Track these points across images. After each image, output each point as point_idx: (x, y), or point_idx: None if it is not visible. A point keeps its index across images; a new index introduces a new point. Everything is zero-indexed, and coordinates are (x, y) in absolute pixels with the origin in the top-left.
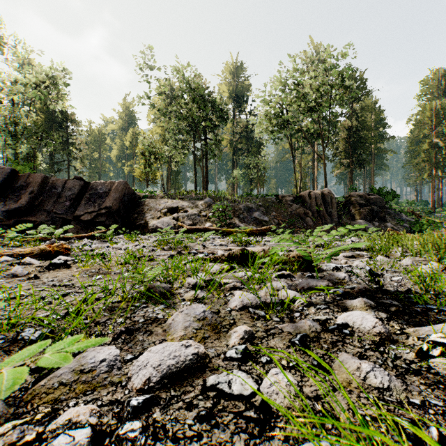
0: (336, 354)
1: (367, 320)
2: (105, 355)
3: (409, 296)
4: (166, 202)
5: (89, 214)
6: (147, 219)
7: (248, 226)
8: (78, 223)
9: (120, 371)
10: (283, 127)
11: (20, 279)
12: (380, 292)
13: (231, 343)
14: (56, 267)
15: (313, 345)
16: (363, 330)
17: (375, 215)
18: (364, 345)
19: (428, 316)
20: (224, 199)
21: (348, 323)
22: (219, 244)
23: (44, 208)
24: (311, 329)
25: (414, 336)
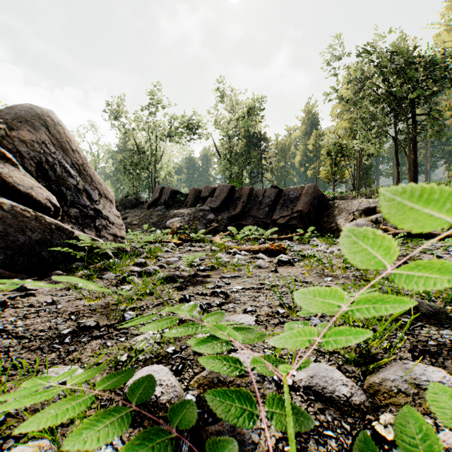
0: None
1: None
2: (438, 378)
3: None
4: (360, 202)
5: (283, 218)
6: (338, 222)
7: None
8: (275, 226)
9: None
10: None
11: (265, 271)
12: None
13: None
14: (283, 263)
15: None
16: None
17: None
18: None
19: None
20: None
21: None
22: None
23: (250, 214)
24: None
25: None
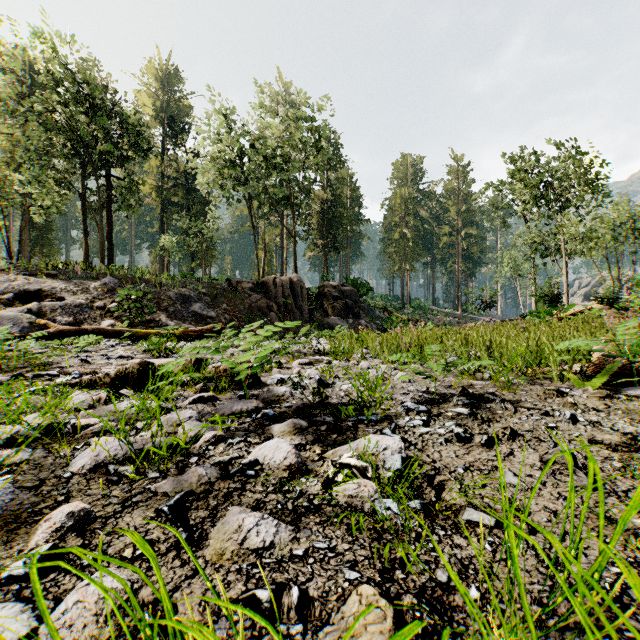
0: (225, 511)
1: (280, 451)
2: None
3: (347, 408)
4: (14, 280)
5: None
6: None
7: (182, 324)
8: None
9: None
10: (240, 182)
11: None
12: (321, 407)
13: (31, 544)
14: None
15: (196, 506)
16: (273, 466)
17: (350, 311)
18: (268, 487)
19: (358, 429)
20: (142, 281)
21: (259, 459)
22: (117, 357)
23: None
24: (201, 481)
25: (330, 461)
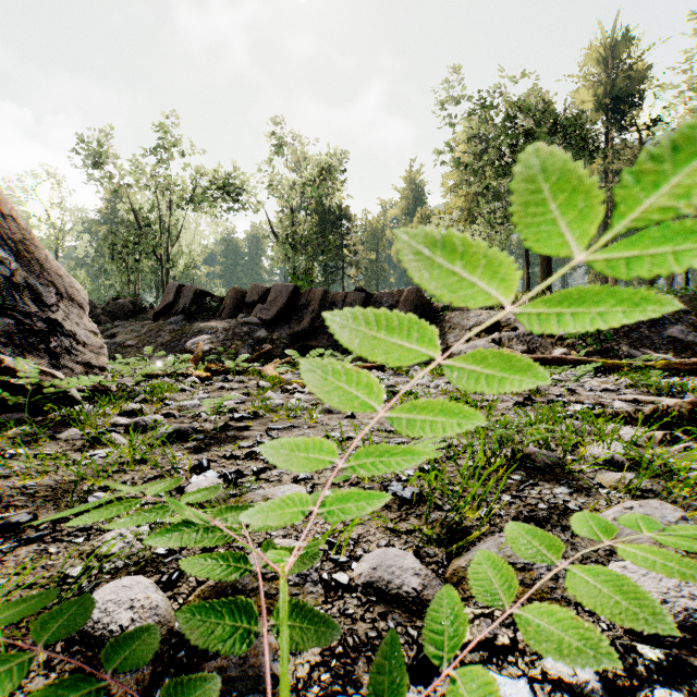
0: None
1: None
2: None
3: None
4: (479, 315)
5: None
6: (449, 343)
7: (653, 354)
8: None
9: None
10: None
11: (337, 417)
12: None
13: None
14: None
15: None
16: None
17: None
18: None
19: None
20: None
21: None
22: (600, 389)
23: (324, 330)
24: None
25: None
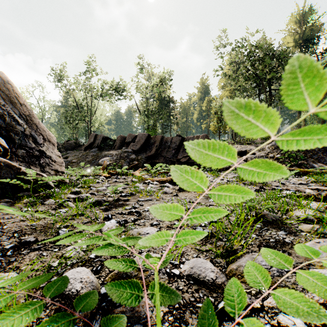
0: None
1: None
2: None
3: None
4: (236, 147)
5: (185, 158)
6: None
7: (324, 166)
8: (179, 163)
9: (289, 279)
10: None
11: (169, 195)
12: None
13: None
14: (182, 190)
15: None
16: None
17: None
18: None
19: None
20: None
21: None
22: (298, 183)
23: (162, 155)
24: None
25: None
